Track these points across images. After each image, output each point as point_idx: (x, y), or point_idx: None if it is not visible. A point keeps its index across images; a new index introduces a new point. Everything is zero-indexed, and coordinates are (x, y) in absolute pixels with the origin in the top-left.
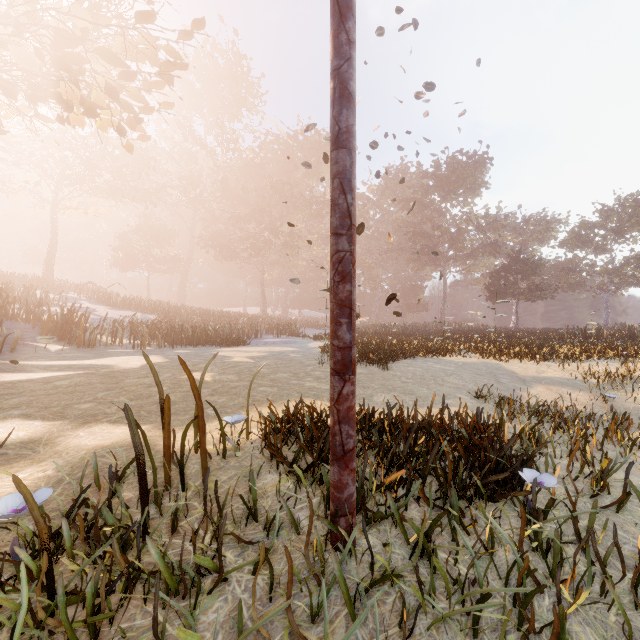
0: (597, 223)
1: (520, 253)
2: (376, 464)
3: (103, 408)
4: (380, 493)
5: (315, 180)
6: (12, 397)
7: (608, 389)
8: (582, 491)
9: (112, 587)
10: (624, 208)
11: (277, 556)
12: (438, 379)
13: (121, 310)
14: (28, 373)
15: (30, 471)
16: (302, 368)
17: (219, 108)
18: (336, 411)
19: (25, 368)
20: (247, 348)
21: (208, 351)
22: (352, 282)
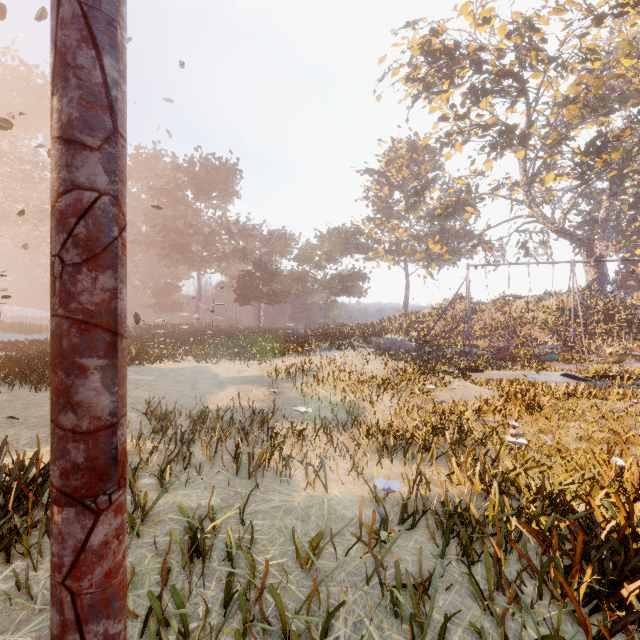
0: (317, 245)
1: (262, 261)
2: None
3: None
4: None
5: (23, 129)
6: None
7: (285, 382)
8: None
9: None
10: (332, 237)
11: None
12: None
13: None
14: None
15: None
16: None
17: None
18: None
19: None
20: None
21: None
22: None
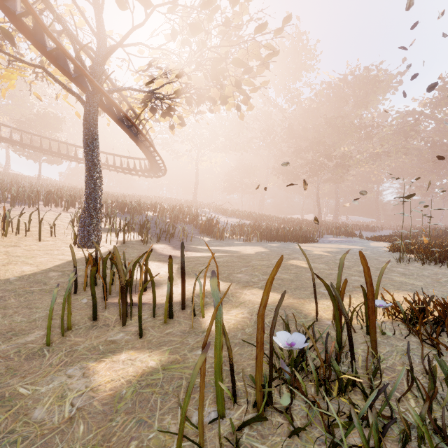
0: None
1: None
2: None
3: (249, 278)
4: None
5: (363, 109)
6: (201, 265)
7: None
8: None
9: (385, 429)
10: None
11: None
12: None
13: (230, 218)
14: (201, 253)
15: (235, 312)
16: (380, 264)
17: (285, 77)
18: None
19: (199, 250)
20: (318, 244)
21: (290, 245)
22: None
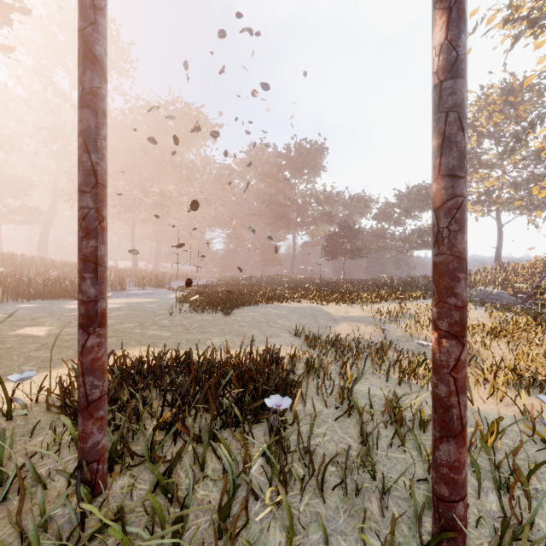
0: (395, 204)
1: (346, 222)
2: (158, 405)
3: None
4: (161, 431)
5: (186, 148)
6: None
7: (387, 323)
8: (330, 405)
9: None
10: (411, 195)
11: (6, 520)
12: (271, 322)
13: None
14: None
15: None
16: (151, 318)
17: None
18: (80, 364)
19: None
20: None
21: (59, 304)
22: (98, 238)
